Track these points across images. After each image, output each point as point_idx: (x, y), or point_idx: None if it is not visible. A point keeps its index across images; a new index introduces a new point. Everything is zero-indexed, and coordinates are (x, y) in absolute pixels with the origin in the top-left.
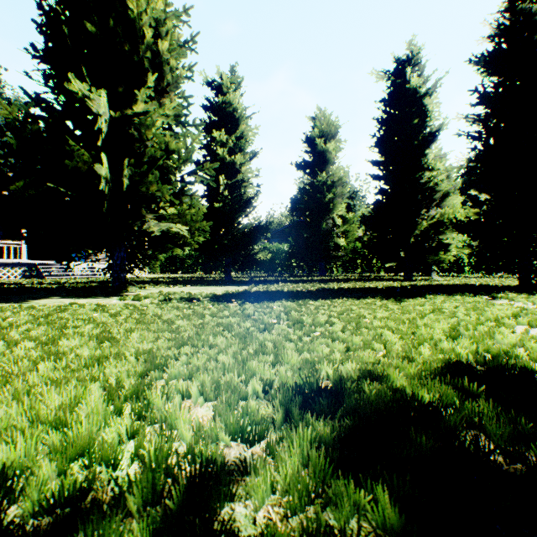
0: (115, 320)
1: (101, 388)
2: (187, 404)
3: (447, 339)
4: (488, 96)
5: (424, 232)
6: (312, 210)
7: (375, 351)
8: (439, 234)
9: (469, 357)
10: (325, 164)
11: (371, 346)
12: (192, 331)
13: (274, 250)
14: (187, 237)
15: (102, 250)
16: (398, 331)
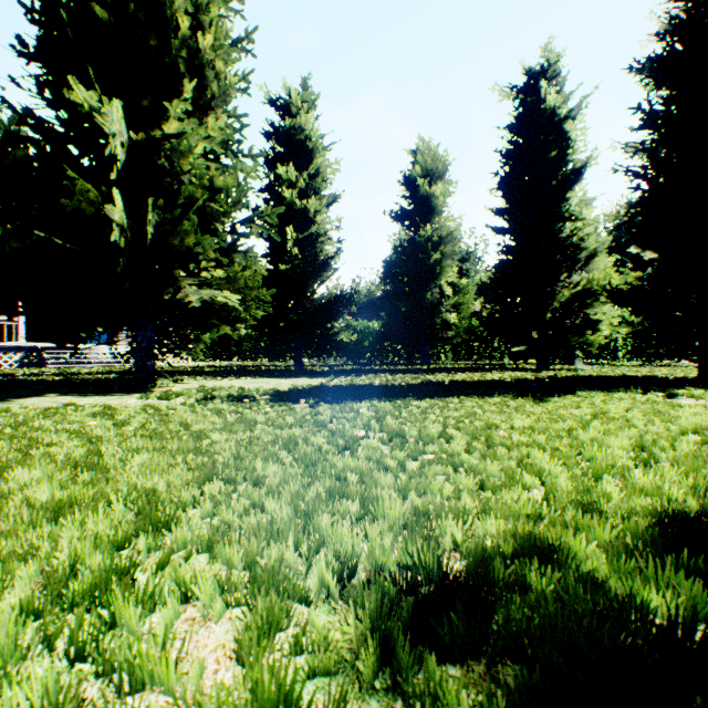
0: (118, 432)
1: (41, 573)
2: (192, 614)
3: (640, 467)
4: (656, 116)
5: (565, 305)
6: (412, 275)
7: (528, 491)
8: (585, 307)
9: (689, 502)
10: (430, 213)
11: (521, 481)
12: (231, 452)
13: (361, 329)
14: (240, 309)
15: (122, 328)
16: (557, 453)
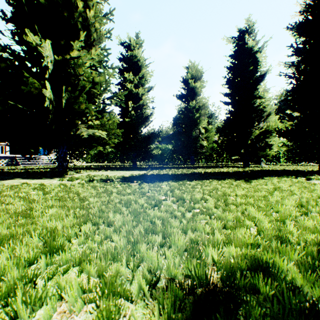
0: (44, 197)
1: None
2: (64, 308)
3: (304, 216)
4: (299, 49)
5: (256, 137)
6: (186, 124)
7: (249, 230)
8: (266, 138)
9: None
10: (194, 95)
11: (245, 224)
12: (97, 208)
13: (163, 148)
14: (106, 139)
15: (52, 148)
16: (261, 208)
